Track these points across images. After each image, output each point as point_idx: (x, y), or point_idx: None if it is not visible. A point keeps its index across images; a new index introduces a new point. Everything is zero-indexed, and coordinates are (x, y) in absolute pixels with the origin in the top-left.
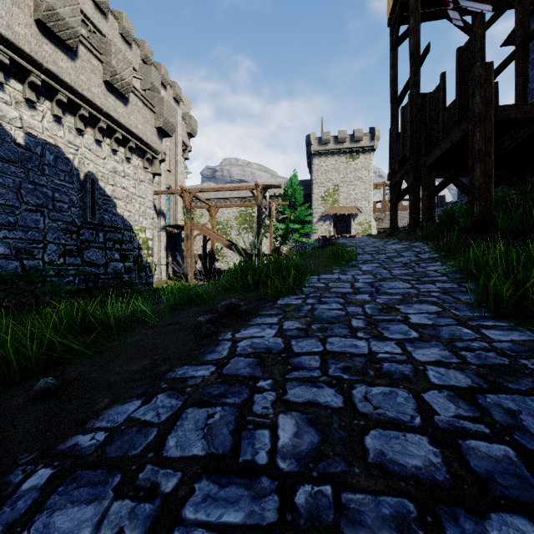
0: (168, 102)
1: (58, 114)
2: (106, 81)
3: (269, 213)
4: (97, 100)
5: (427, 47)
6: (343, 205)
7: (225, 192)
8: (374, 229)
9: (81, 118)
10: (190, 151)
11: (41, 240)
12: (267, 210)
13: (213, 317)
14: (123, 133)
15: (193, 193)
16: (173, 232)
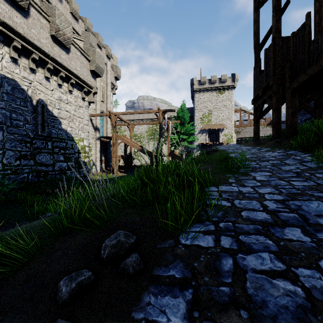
0: (99, 53)
1: (14, 56)
2: (52, 35)
3: (167, 128)
4: (45, 48)
5: (288, 1)
6: (214, 123)
7: (140, 115)
8: (234, 138)
9: (33, 61)
10: (116, 89)
11: (0, 148)
12: (166, 126)
13: (83, 280)
14: (65, 73)
15: (117, 115)
16: (105, 141)
